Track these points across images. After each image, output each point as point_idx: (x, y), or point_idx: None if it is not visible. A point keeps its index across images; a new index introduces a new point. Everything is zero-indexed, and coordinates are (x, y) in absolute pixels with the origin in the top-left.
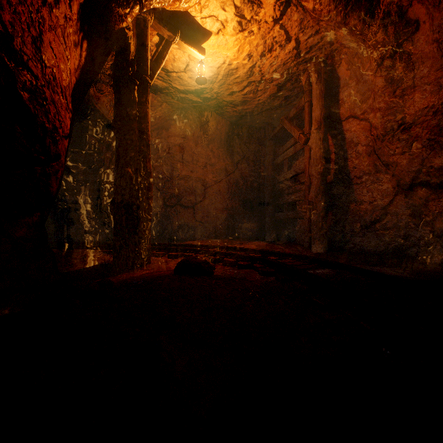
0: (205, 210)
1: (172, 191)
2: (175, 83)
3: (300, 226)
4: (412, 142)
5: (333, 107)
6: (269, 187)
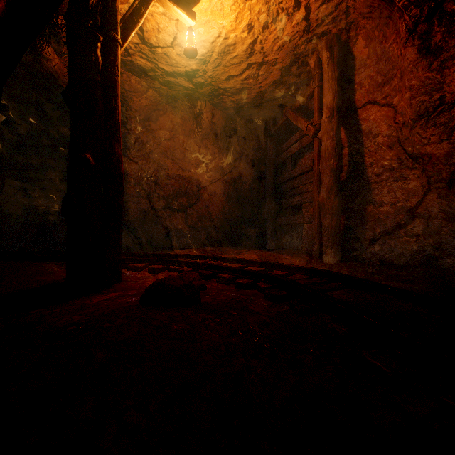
0: (199, 214)
1: (161, 192)
2: (161, 62)
3: (307, 232)
4: (453, 127)
5: (347, 93)
6: (271, 189)
